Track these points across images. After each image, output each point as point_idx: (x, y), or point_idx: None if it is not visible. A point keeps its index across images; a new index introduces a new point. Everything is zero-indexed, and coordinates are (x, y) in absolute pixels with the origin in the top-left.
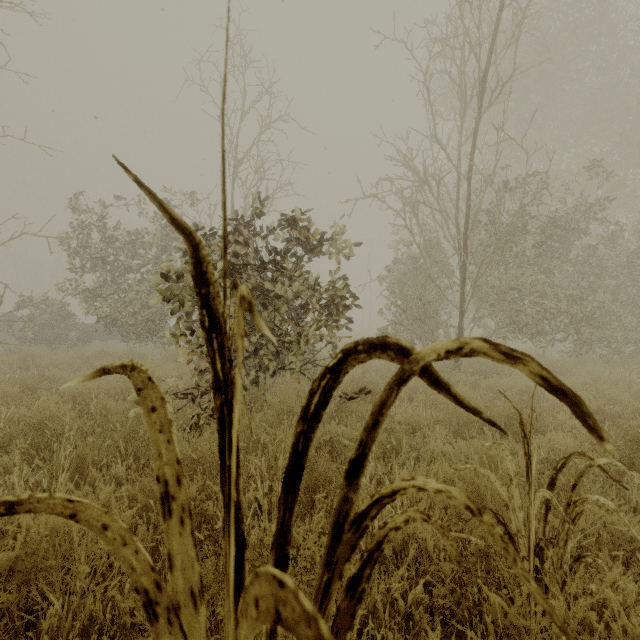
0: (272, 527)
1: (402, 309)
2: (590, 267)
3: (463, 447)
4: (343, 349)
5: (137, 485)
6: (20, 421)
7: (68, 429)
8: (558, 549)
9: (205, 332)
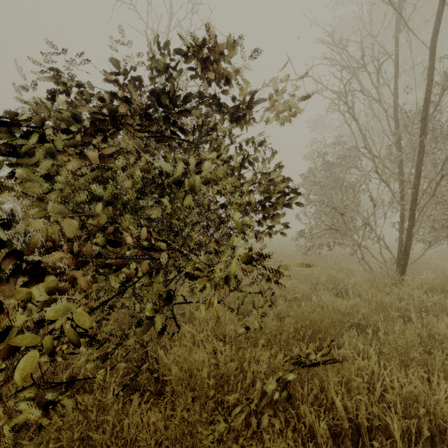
0: None
1: (339, 212)
2: None
3: None
4: None
5: None
6: None
7: None
8: None
9: None
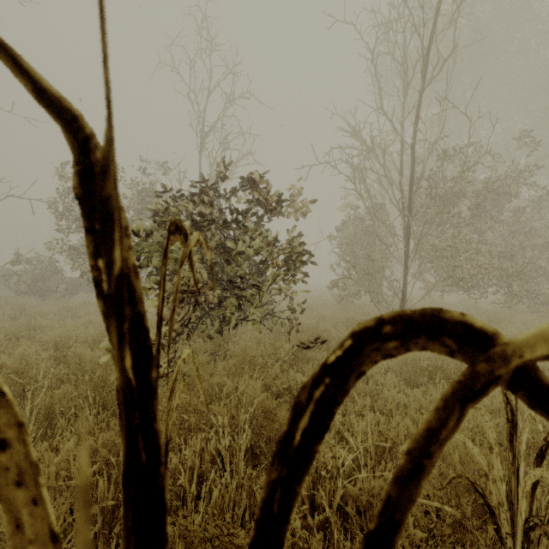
0: (234, 484)
1: (352, 265)
2: (518, 227)
3: (419, 398)
4: (355, 331)
5: (99, 439)
6: (2, 368)
7: (42, 378)
8: (548, 529)
9: (102, 300)
